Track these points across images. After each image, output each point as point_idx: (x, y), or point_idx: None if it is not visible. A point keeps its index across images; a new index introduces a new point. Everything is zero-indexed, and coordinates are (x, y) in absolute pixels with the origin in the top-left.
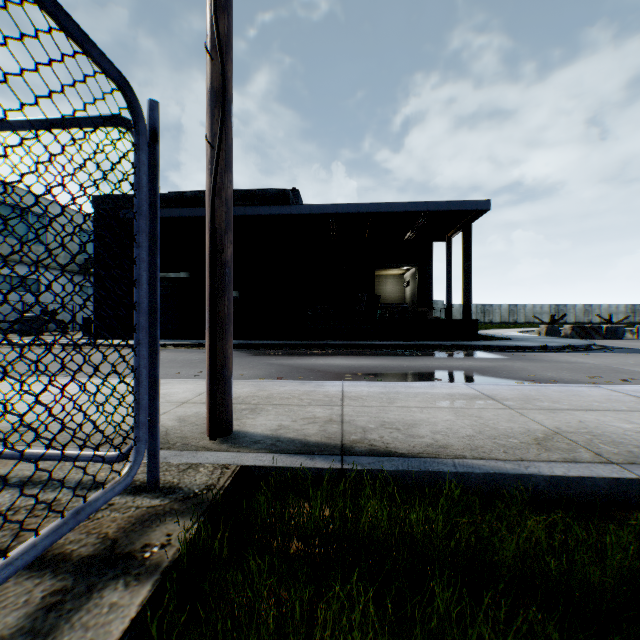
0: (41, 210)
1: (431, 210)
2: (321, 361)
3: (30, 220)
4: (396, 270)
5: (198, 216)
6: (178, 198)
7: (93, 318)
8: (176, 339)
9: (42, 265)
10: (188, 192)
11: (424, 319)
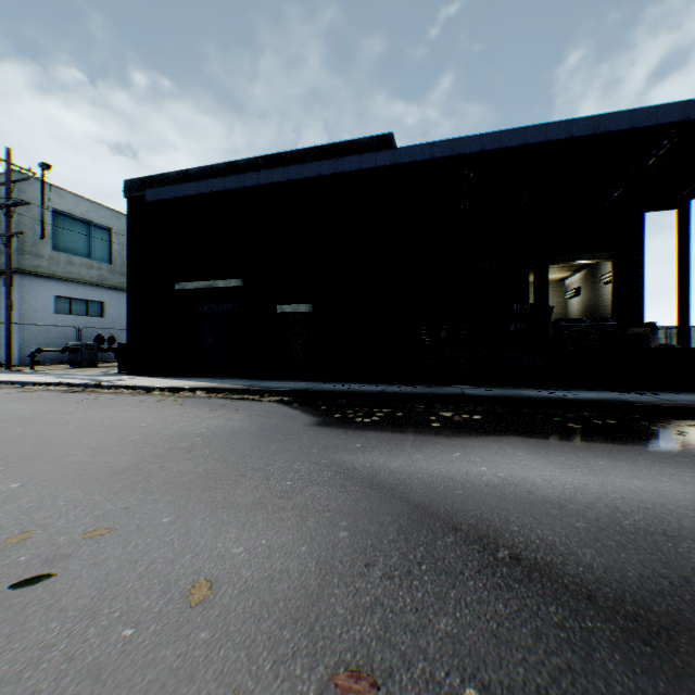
0: (104, 222)
1: (694, 118)
2: (482, 465)
3: (92, 233)
4: (556, 272)
5: (248, 186)
6: (228, 170)
7: (127, 347)
8: (227, 377)
9: (105, 285)
10: (241, 159)
11: (656, 348)
